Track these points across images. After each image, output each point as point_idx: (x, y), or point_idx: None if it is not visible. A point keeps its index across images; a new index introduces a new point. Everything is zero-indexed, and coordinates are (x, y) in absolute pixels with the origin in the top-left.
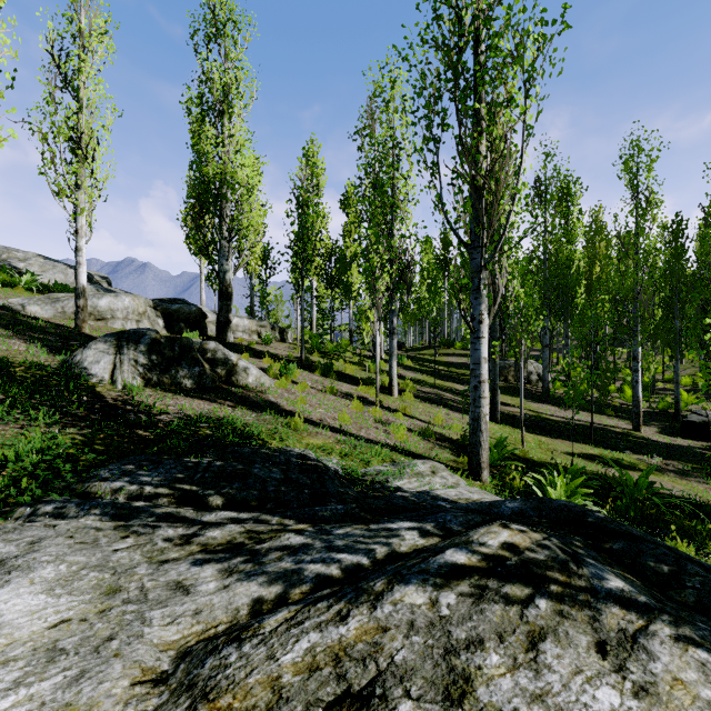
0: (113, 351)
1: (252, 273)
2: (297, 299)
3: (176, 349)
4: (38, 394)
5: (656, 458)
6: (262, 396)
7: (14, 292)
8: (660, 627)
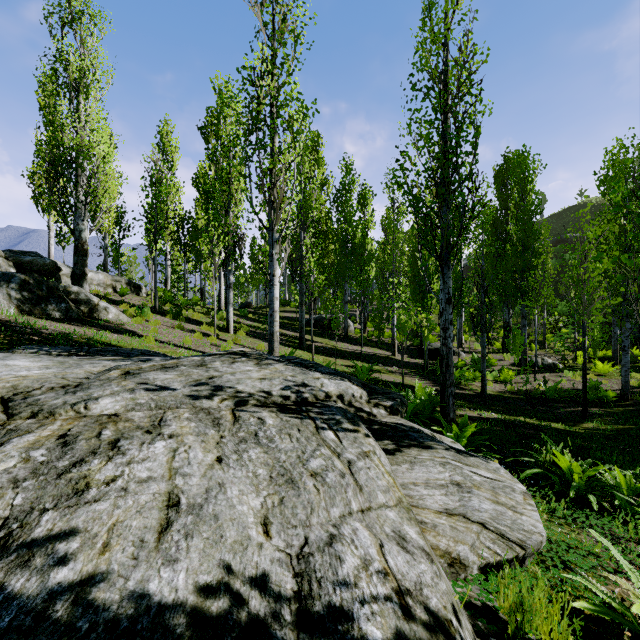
0: None
1: (106, 234)
2: (151, 259)
3: (44, 289)
4: None
5: (394, 367)
6: (121, 326)
7: None
8: (283, 363)
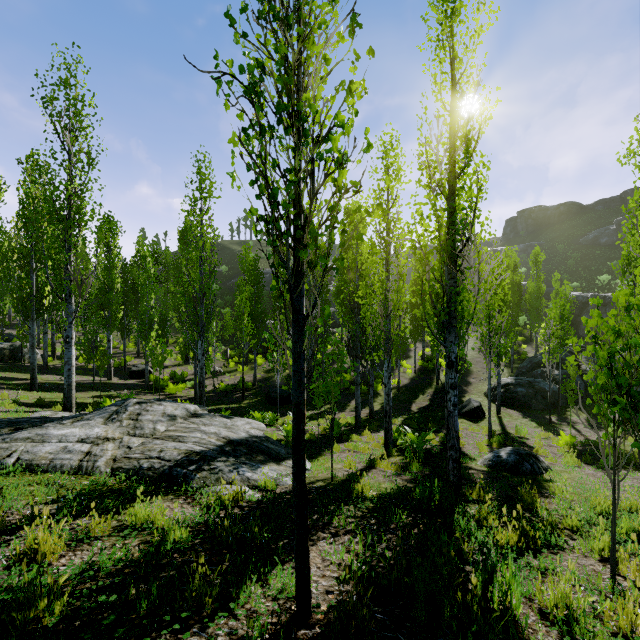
0: None
1: None
2: None
3: None
4: None
5: (125, 391)
6: None
7: None
8: (163, 402)
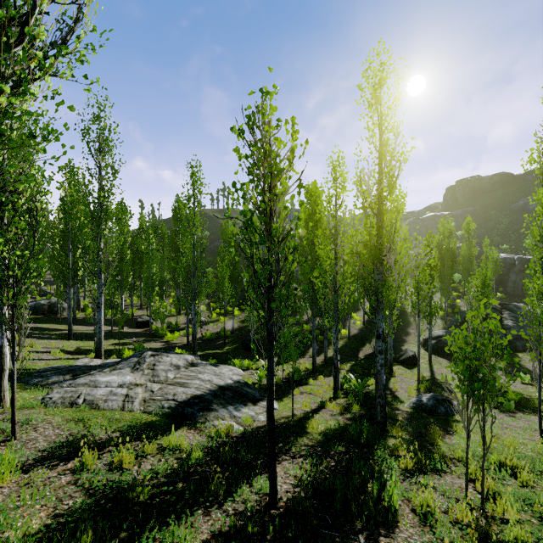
0: None
1: None
2: None
3: None
4: None
5: (134, 338)
6: None
7: None
8: (169, 354)
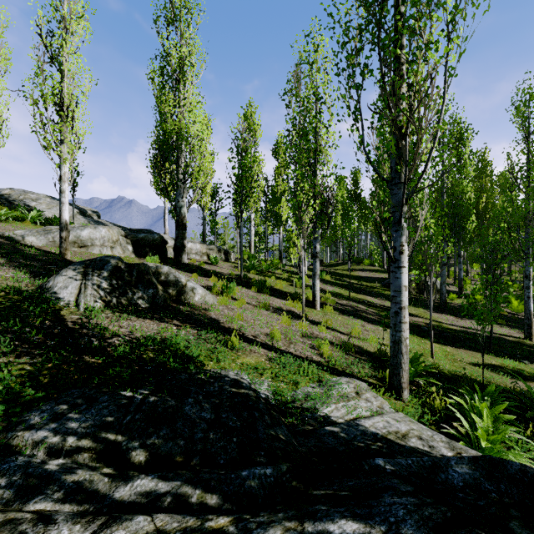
0: (80, 277)
1: (204, 207)
2: (237, 228)
3: (134, 274)
4: (3, 322)
5: None
6: (205, 313)
7: (22, 225)
8: None
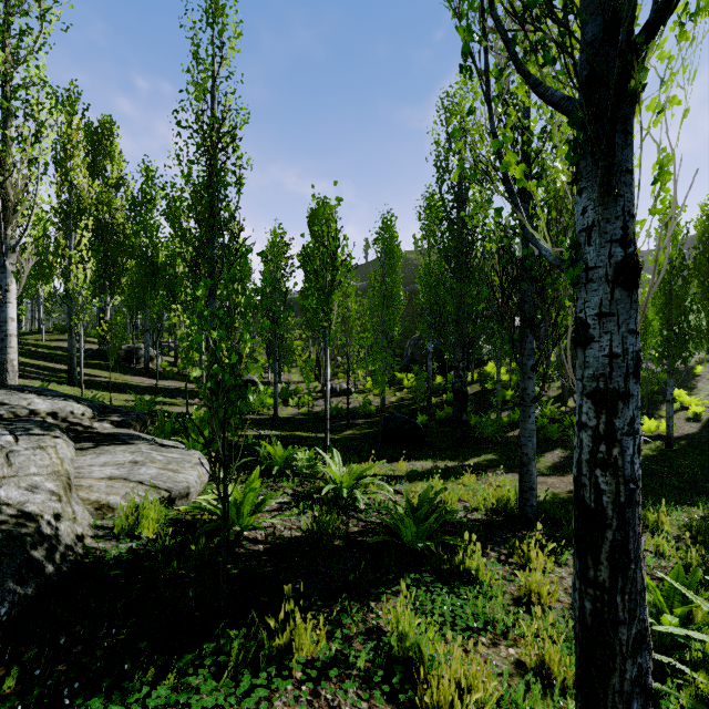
0: None
1: None
2: None
3: None
4: None
5: (196, 400)
6: None
7: None
8: None
